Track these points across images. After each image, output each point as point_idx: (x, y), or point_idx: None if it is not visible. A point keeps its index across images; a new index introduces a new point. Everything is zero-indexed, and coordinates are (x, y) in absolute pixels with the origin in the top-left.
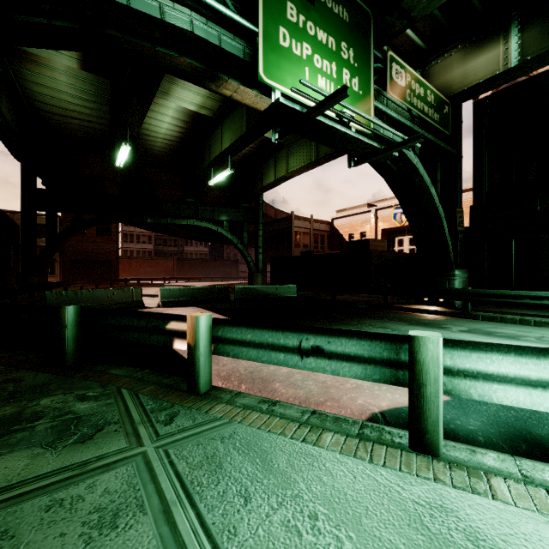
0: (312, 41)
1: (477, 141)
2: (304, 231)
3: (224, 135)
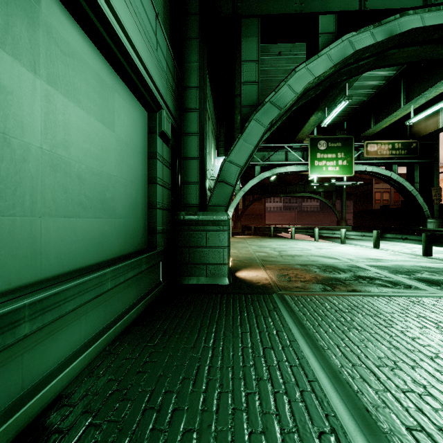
0: (326, 159)
1: None
2: (385, 190)
3: None
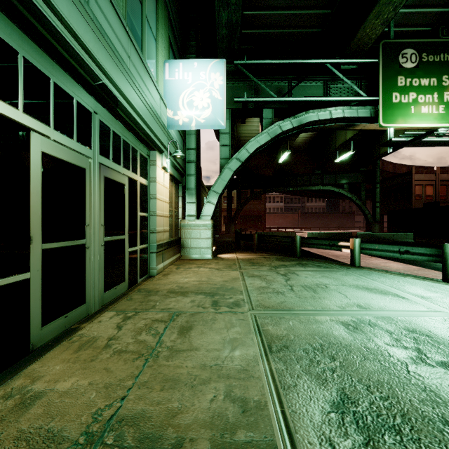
0: (416, 89)
1: None
2: (428, 183)
3: None
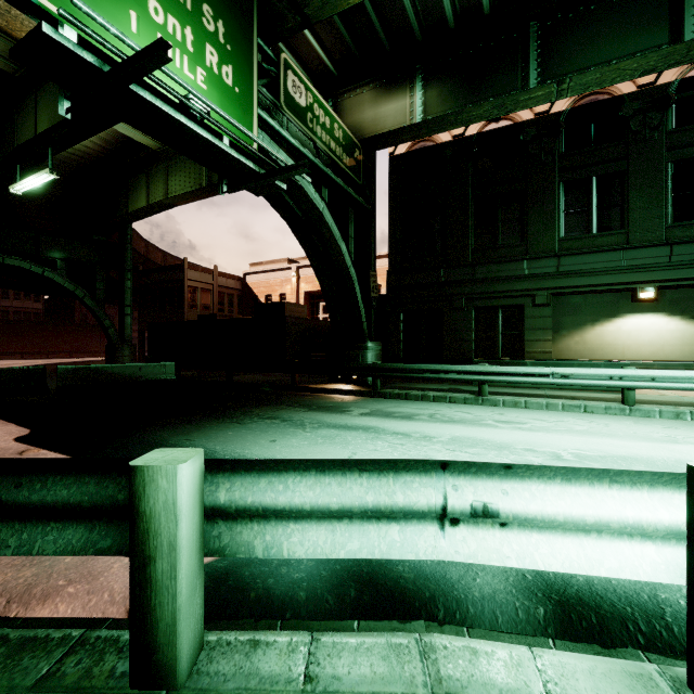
0: None
1: (393, 200)
2: (205, 286)
3: (39, 111)
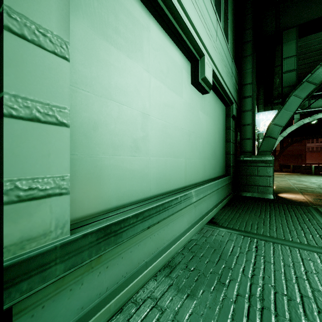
0: None
1: None
2: None
3: None
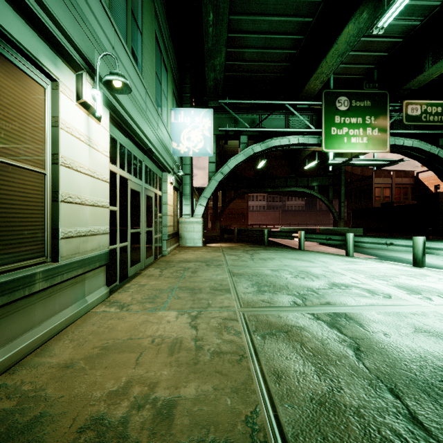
0: (348, 125)
1: None
2: (385, 186)
3: None
